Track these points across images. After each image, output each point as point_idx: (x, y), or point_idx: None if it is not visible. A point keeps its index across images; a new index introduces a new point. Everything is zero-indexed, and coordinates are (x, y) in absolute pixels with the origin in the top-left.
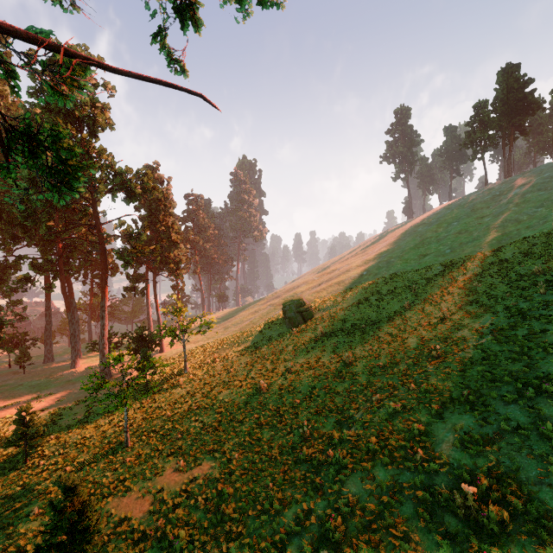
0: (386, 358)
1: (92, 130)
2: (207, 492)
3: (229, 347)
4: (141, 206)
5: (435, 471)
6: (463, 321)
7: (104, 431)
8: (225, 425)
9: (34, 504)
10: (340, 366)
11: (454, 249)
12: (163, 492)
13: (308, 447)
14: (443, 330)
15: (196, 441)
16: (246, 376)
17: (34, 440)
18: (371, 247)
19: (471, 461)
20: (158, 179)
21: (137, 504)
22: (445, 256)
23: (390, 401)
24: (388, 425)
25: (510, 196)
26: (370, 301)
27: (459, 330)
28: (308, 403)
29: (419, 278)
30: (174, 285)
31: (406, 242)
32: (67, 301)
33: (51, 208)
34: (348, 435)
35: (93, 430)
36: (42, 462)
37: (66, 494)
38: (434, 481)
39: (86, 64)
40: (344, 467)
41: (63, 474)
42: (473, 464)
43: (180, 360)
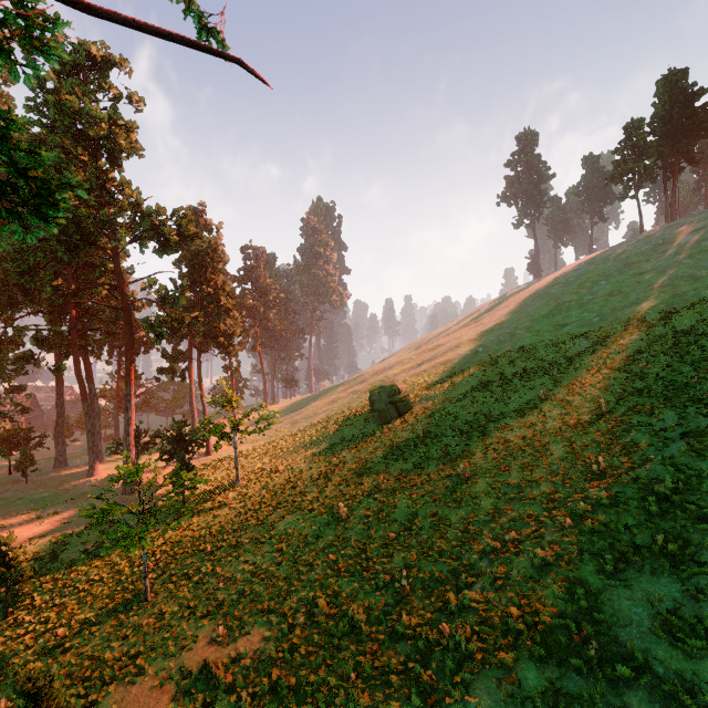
0: (520, 472)
1: (113, 157)
2: (256, 683)
3: (297, 450)
4: (181, 261)
5: (624, 678)
6: (632, 420)
7: (118, 572)
8: (287, 570)
9: (3, 691)
10: (452, 483)
11: (605, 316)
12: (191, 678)
13: (410, 612)
14: (603, 432)
15: (244, 593)
16: (319, 494)
17: (24, 582)
18: (488, 315)
19: (689, 667)
20: (205, 225)
21: (151, 697)
22: (592, 326)
23: (535, 544)
24: (535, 586)
25: (678, 245)
26: (490, 388)
27: (627, 433)
28: (407, 539)
29: (557, 357)
30: (226, 366)
31: (536, 308)
32: (83, 388)
33: (57, 262)
34: (472, 600)
35: (104, 570)
36: (28, 619)
37: (24, 705)
38: (625, 698)
39: (105, 68)
40: (468, 657)
41: (52, 641)
42: (693, 672)
43: (231, 467)
